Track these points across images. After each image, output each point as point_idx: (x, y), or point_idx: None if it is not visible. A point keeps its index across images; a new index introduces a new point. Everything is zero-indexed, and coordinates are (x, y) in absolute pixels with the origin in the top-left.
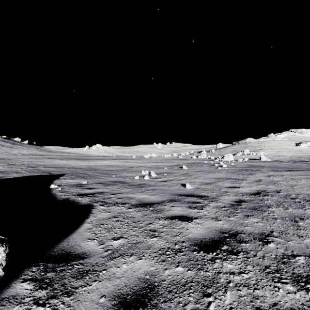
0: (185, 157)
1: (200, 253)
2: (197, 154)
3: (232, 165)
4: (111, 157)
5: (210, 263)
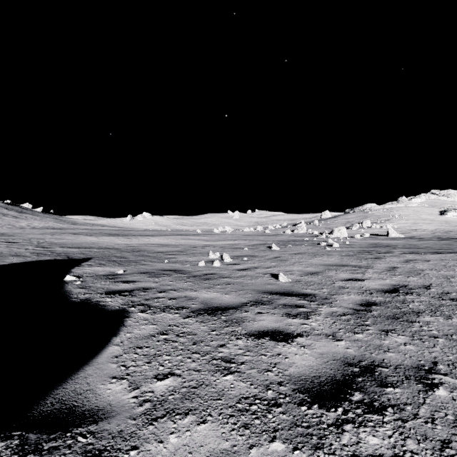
0: (275, 232)
1: (314, 409)
2: (292, 227)
3: (347, 244)
4: (165, 231)
5: (335, 432)
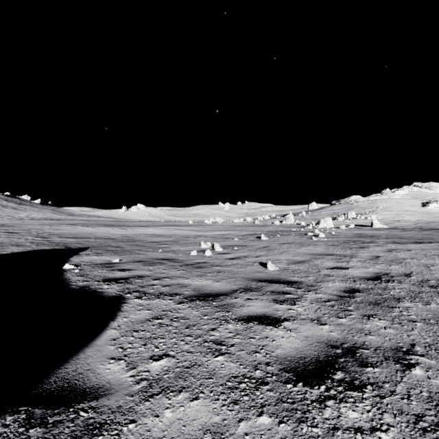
0: (264, 223)
1: (299, 387)
2: (280, 218)
3: (333, 234)
4: (158, 222)
5: (318, 407)
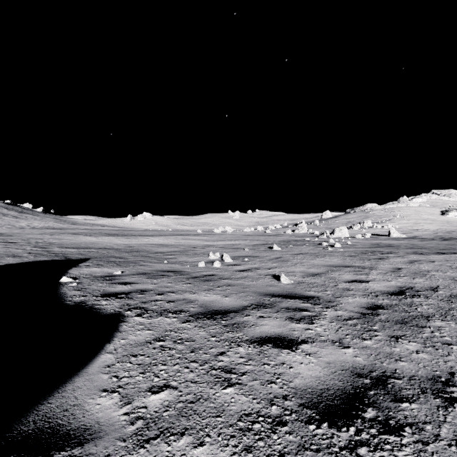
0: (276, 232)
1: (323, 428)
2: (293, 227)
3: (349, 244)
4: (165, 231)
5: None
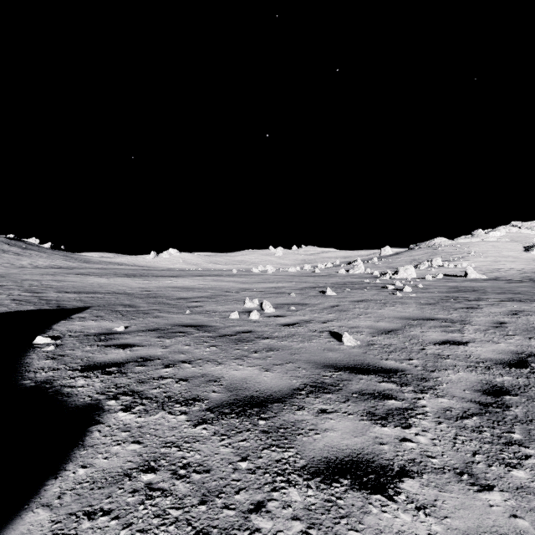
0: (326, 272)
1: None
2: (346, 266)
3: (420, 287)
4: (193, 271)
5: None
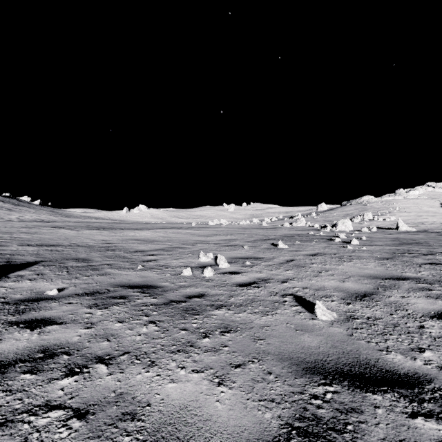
0: (272, 225)
1: None
2: (289, 220)
3: (364, 240)
4: (158, 224)
5: None
